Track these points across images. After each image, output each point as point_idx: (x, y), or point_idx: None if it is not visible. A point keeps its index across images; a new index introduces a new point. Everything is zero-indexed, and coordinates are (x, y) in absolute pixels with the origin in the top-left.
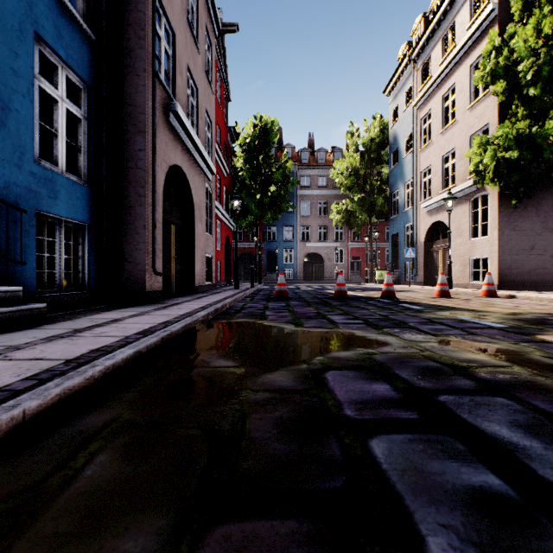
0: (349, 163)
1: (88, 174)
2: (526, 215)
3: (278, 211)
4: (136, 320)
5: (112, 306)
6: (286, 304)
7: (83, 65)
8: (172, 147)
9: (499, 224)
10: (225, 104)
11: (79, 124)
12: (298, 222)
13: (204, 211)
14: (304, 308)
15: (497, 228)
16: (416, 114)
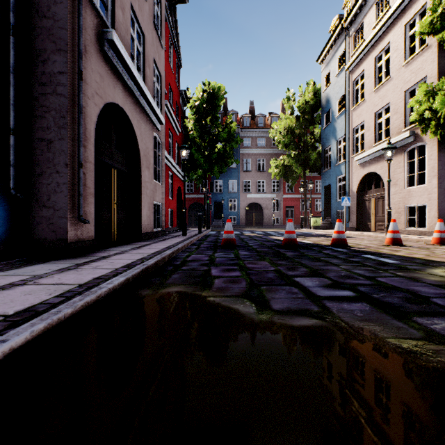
0: (286, 124)
1: None
2: None
3: (224, 165)
4: None
5: (17, 262)
6: (235, 255)
7: None
8: (110, 82)
9: (439, 172)
10: (176, 70)
11: None
12: (241, 176)
13: (152, 159)
14: (258, 263)
15: (436, 176)
16: (349, 76)
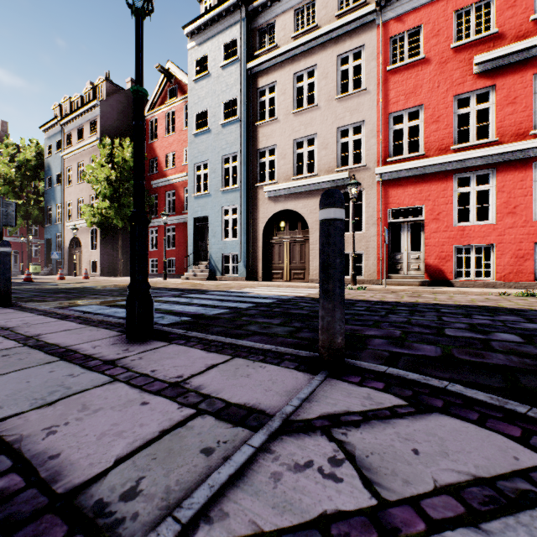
0: (4, 171)
1: None
2: (114, 242)
3: None
4: None
5: None
6: None
7: None
8: None
9: (101, 245)
10: None
11: None
12: None
13: None
14: None
15: (100, 247)
16: (64, 162)
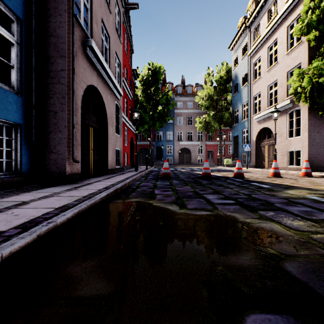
0: (207, 92)
1: (20, 86)
2: None
3: (163, 121)
4: (40, 203)
5: (38, 186)
6: (169, 183)
7: (15, 2)
8: (89, 72)
9: (309, 128)
10: (130, 55)
11: (12, 48)
12: (175, 129)
13: (114, 119)
14: (183, 187)
15: (307, 131)
16: (250, 60)
